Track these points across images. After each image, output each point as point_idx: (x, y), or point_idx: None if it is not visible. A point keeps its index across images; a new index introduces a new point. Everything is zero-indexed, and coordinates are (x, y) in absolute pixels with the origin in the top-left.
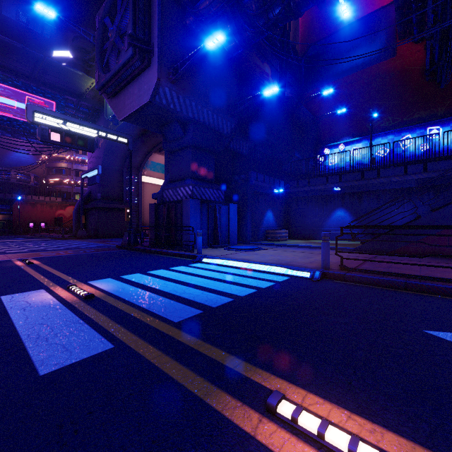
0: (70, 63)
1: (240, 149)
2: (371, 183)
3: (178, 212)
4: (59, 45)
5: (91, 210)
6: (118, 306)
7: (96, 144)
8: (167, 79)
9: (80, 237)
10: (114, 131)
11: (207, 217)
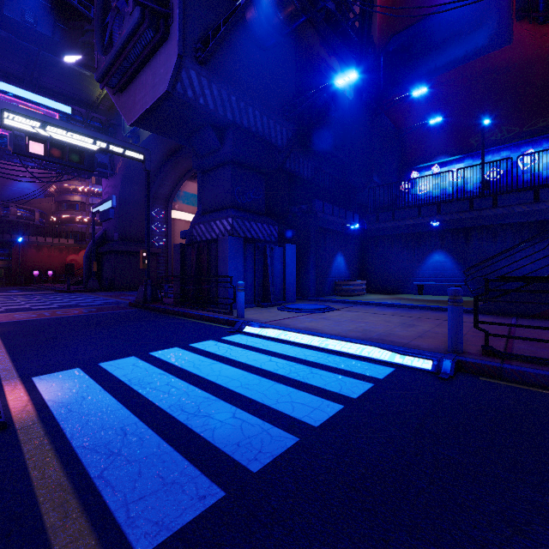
0: (79, 64)
1: (300, 170)
2: (484, 216)
3: (212, 255)
4: (71, 48)
5: (106, 254)
6: (33, 463)
7: (112, 169)
8: (192, 58)
9: (91, 290)
10: (123, 143)
11: (254, 263)
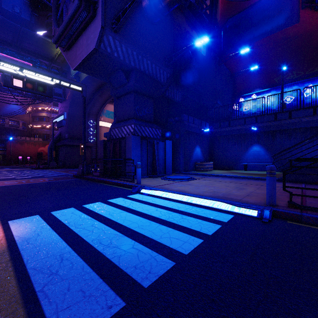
0: (45, 35)
1: (174, 97)
2: (283, 123)
3: (122, 147)
4: (41, 27)
5: (61, 146)
6: None
7: (64, 97)
8: (110, 28)
9: (52, 167)
10: (70, 80)
11: (147, 151)
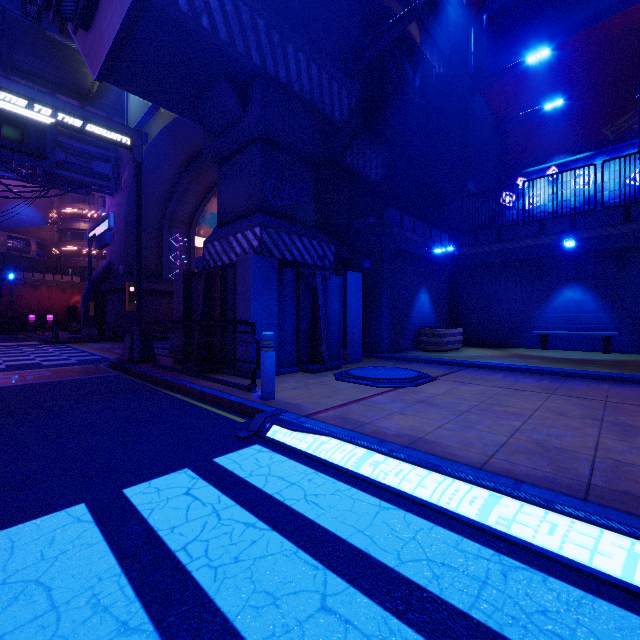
0: None
1: (365, 168)
2: None
3: (228, 288)
4: None
5: (109, 293)
6: None
7: (117, 182)
8: None
9: (86, 340)
10: (97, 117)
11: (297, 301)
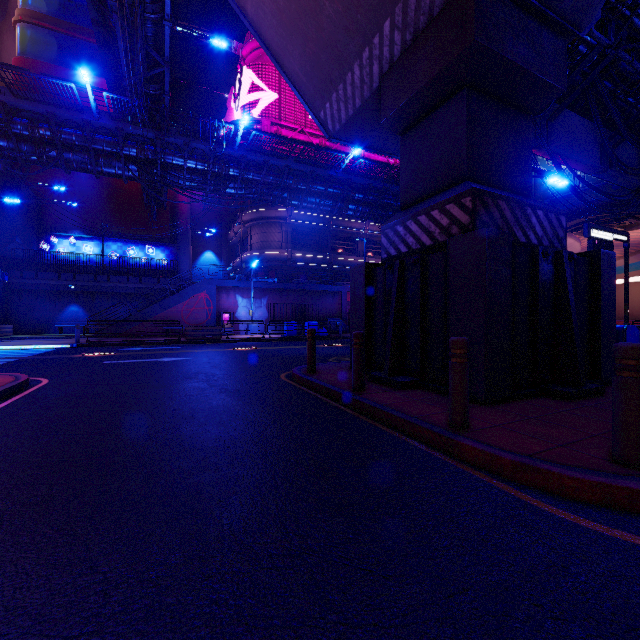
0: None
1: None
2: (103, 286)
3: None
4: None
5: None
6: None
7: None
8: None
9: None
10: None
11: None
